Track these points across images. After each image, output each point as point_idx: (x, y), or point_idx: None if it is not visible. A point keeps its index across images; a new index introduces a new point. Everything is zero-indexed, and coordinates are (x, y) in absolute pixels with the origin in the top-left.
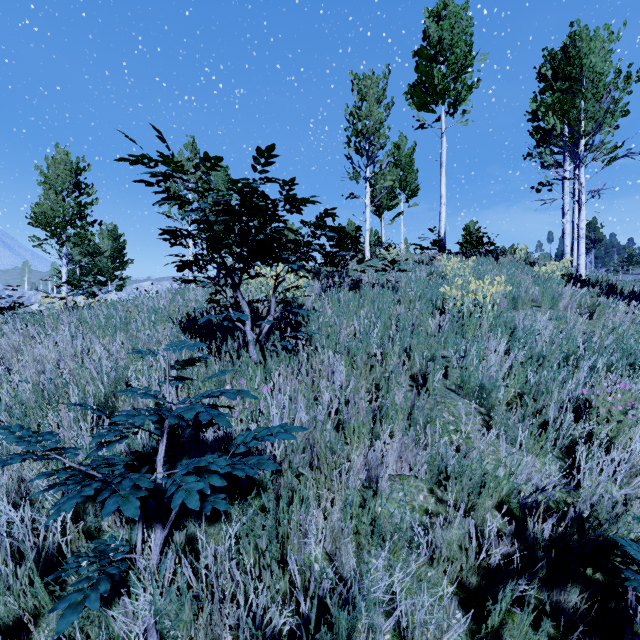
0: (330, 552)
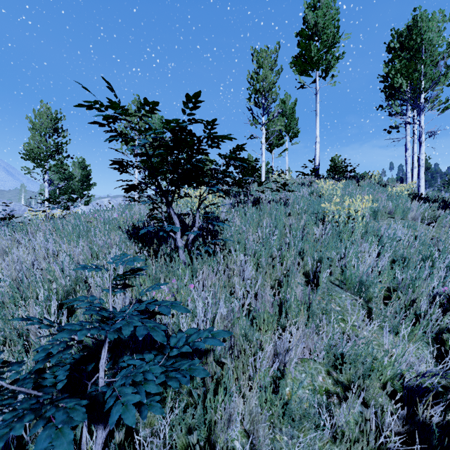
0: (248, 431)
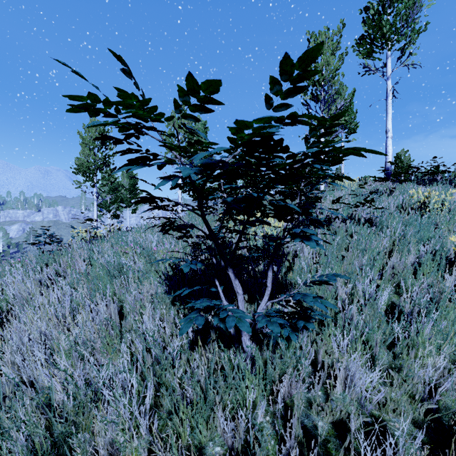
0: None
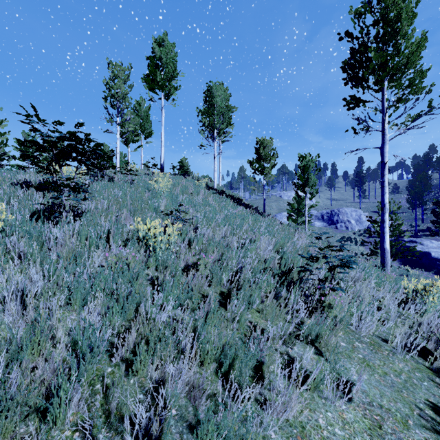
0: None
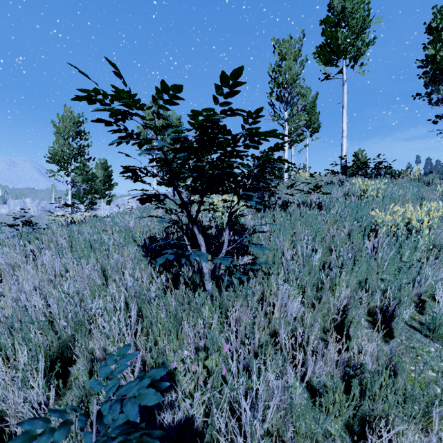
0: None
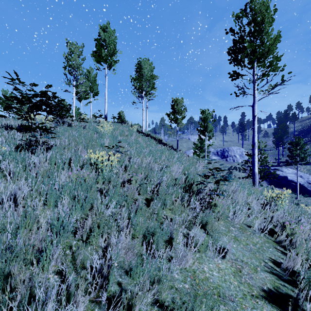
0: None
